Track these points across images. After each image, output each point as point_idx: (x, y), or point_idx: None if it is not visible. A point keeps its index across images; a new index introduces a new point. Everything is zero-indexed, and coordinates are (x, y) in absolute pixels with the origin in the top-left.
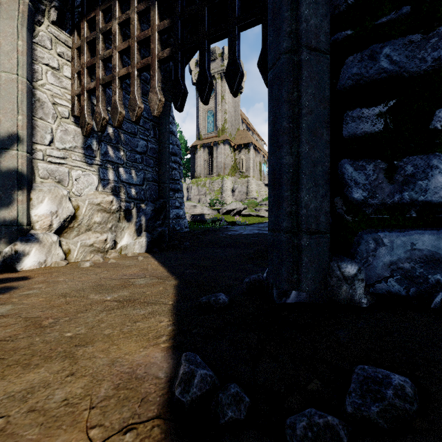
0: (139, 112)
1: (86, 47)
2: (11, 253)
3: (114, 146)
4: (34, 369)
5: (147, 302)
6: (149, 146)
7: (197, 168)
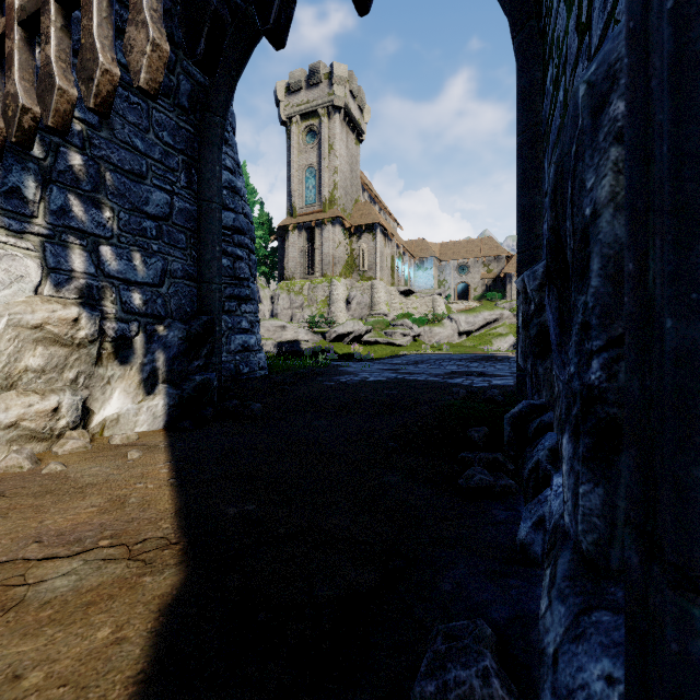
0: (105, 86)
1: None
2: None
3: (88, 197)
4: None
5: None
6: (176, 205)
7: (288, 263)
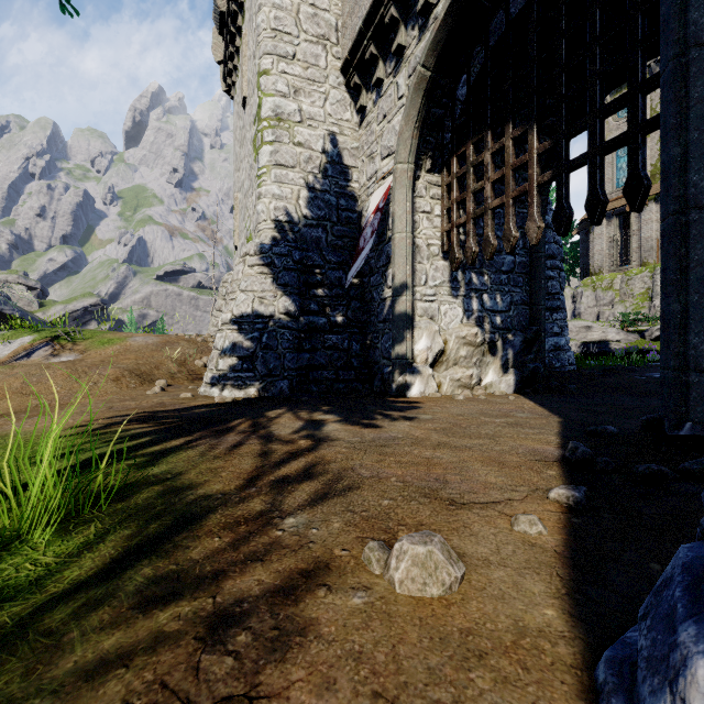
0: (514, 242)
1: (456, 183)
2: (402, 382)
3: (478, 272)
4: (476, 439)
5: (533, 427)
6: (517, 261)
7: (593, 257)
